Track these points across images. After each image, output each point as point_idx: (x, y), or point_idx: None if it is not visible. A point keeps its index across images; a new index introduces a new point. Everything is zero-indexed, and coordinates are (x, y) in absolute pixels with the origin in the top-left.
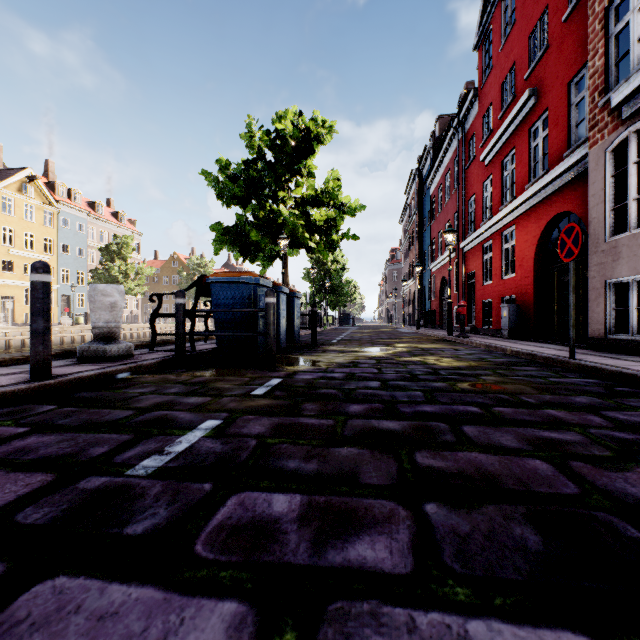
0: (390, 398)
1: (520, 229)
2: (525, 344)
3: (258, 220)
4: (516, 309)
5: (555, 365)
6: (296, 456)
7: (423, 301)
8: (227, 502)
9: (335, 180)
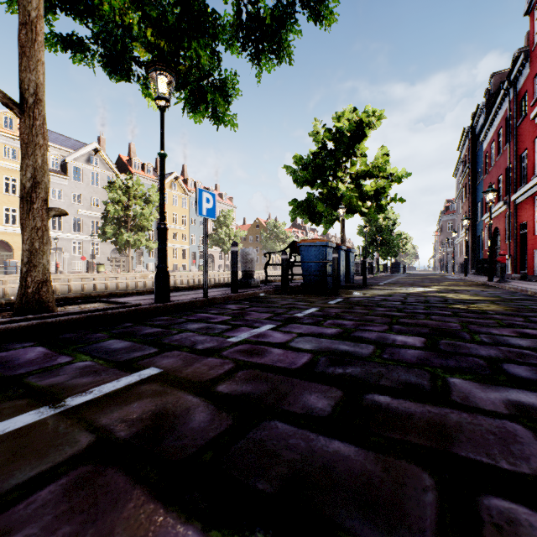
0: (402, 307)
1: None
2: None
3: (322, 195)
4: None
5: None
6: (351, 317)
7: (476, 250)
8: (329, 321)
9: (384, 155)
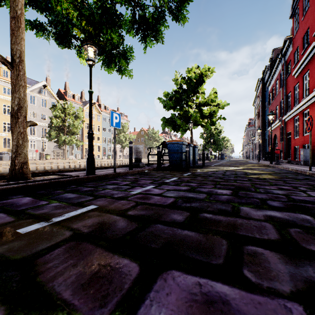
0: (222, 177)
1: (311, 110)
2: (304, 167)
3: (180, 115)
4: (308, 151)
5: (303, 173)
6: (195, 181)
7: (265, 147)
8: (183, 183)
9: (214, 93)
